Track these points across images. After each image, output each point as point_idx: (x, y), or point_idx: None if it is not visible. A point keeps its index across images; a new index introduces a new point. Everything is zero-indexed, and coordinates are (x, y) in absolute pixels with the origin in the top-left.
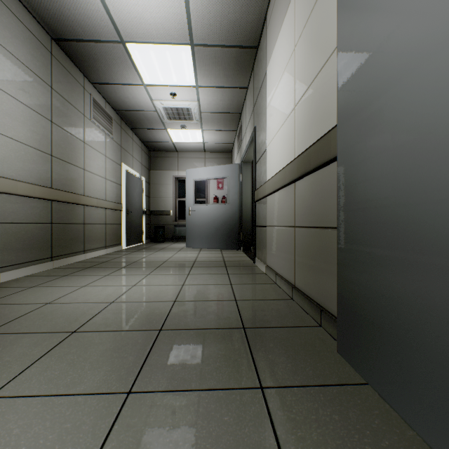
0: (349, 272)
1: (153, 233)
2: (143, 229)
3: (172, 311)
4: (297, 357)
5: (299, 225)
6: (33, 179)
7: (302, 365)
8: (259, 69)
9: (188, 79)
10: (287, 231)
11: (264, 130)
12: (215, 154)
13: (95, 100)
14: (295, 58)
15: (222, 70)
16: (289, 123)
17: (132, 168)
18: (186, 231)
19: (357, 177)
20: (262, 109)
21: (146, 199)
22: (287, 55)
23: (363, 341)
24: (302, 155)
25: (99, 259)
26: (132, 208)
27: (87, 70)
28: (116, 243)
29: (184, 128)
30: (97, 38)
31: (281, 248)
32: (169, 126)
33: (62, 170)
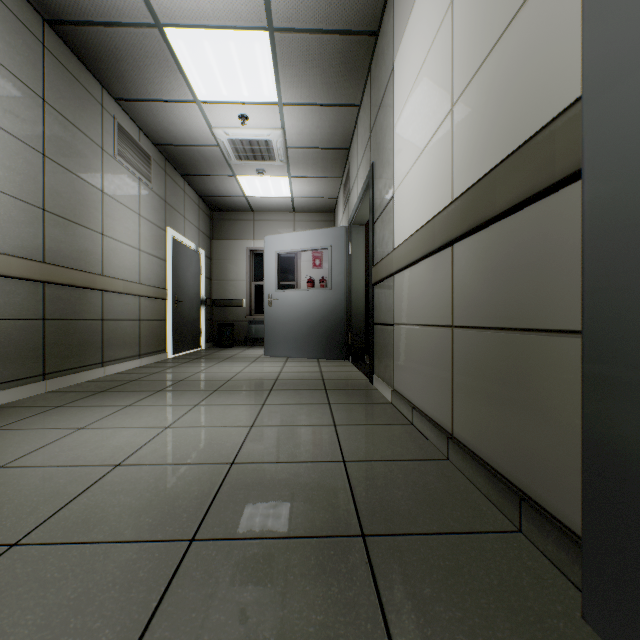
0: (627, 443)
1: (217, 333)
2: (201, 328)
3: (223, 489)
4: (494, 636)
5: (462, 324)
6: (9, 246)
7: None
8: (381, 68)
9: (266, 91)
10: (435, 335)
11: (388, 166)
12: (309, 215)
13: (122, 127)
14: (454, 17)
15: (320, 75)
16: (440, 139)
17: (184, 236)
18: (265, 330)
19: None
20: (386, 132)
21: (206, 283)
22: (436, 19)
23: None
24: (474, 189)
25: (126, 376)
26: (183, 295)
27: (106, 77)
28: (158, 349)
29: (262, 174)
30: (116, 18)
31: (423, 362)
32: (239, 171)
33: (62, 233)
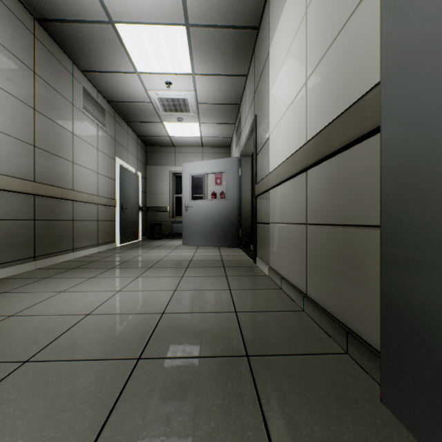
0: (405, 292)
1: (149, 230)
2: (139, 226)
3: (157, 328)
4: (326, 411)
5: (312, 222)
6: (11, 171)
7: (335, 428)
8: (261, 51)
9: (184, 66)
10: (296, 229)
11: (266, 117)
12: (212, 149)
13: (86, 90)
14: (307, 22)
15: (220, 55)
16: (298, 101)
17: (128, 163)
18: (183, 228)
19: (423, 150)
20: (264, 94)
21: (142, 195)
22: (296, 23)
23: (438, 403)
24: (319, 135)
25: (89, 258)
26: (127, 204)
27: (75, 56)
28: (110, 240)
29: (181, 121)
30: (83, 17)
31: (288, 248)
32: (165, 119)
33: (46, 162)
